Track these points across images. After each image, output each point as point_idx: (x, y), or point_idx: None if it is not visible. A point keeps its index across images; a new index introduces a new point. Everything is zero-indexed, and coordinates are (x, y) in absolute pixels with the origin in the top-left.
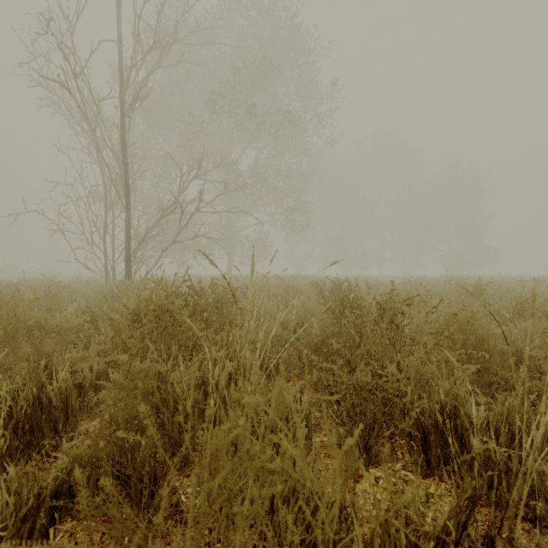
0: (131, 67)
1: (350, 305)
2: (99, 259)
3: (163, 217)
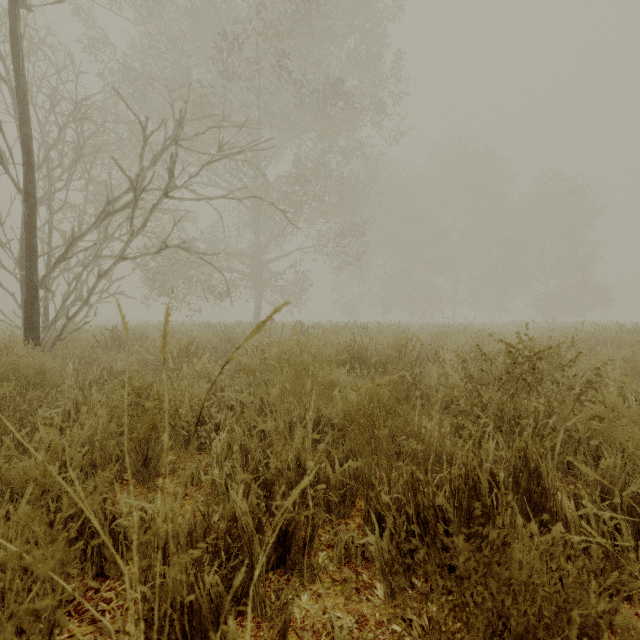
0: None
1: None
2: (12, 296)
3: (110, 213)
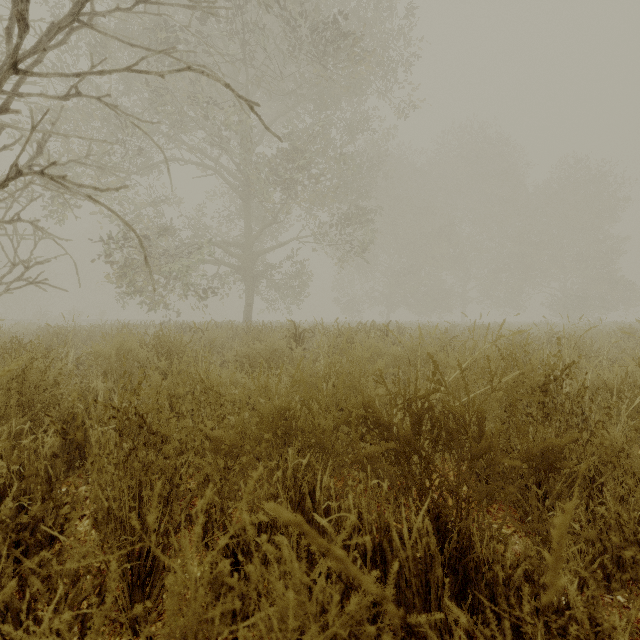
0: None
1: None
2: None
3: None
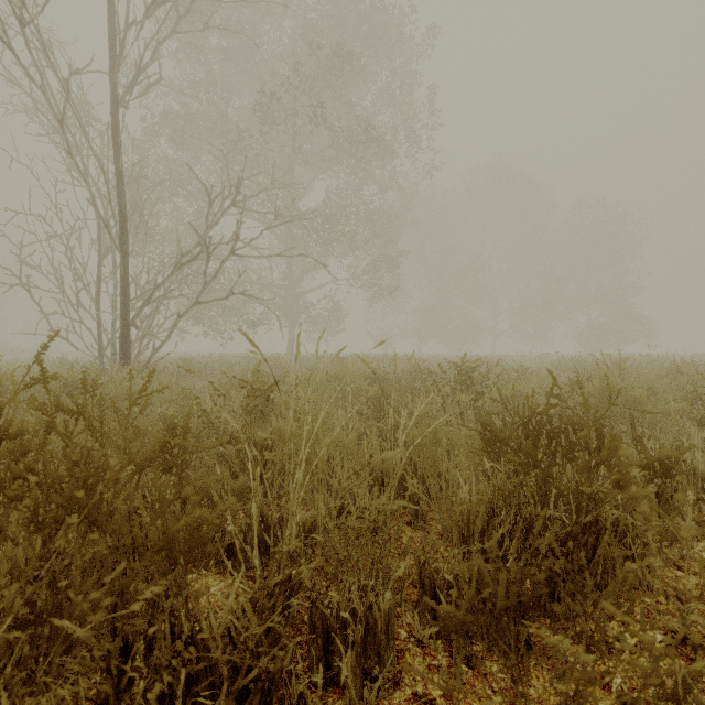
0: (126, 25)
1: (557, 437)
2: (90, 331)
3: (182, 265)
